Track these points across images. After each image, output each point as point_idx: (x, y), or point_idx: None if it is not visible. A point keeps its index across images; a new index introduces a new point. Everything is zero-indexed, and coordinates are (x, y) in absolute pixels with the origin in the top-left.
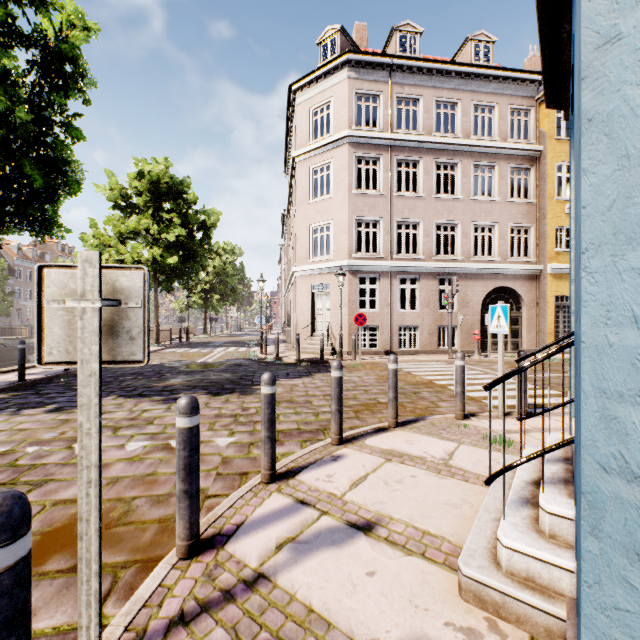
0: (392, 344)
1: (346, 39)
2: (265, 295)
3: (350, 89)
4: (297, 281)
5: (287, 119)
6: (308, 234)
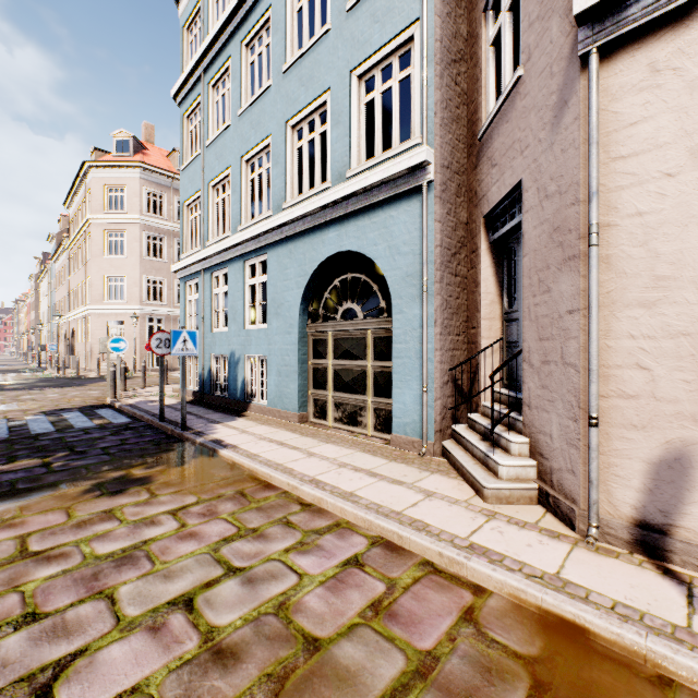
0: (174, 364)
1: (138, 142)
2: (40, 323)
3: (142, 186)
4: (92, 317)
5: (78, 176)
6: (104, 281)
